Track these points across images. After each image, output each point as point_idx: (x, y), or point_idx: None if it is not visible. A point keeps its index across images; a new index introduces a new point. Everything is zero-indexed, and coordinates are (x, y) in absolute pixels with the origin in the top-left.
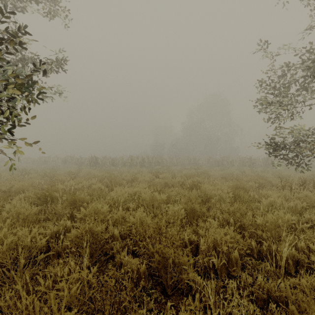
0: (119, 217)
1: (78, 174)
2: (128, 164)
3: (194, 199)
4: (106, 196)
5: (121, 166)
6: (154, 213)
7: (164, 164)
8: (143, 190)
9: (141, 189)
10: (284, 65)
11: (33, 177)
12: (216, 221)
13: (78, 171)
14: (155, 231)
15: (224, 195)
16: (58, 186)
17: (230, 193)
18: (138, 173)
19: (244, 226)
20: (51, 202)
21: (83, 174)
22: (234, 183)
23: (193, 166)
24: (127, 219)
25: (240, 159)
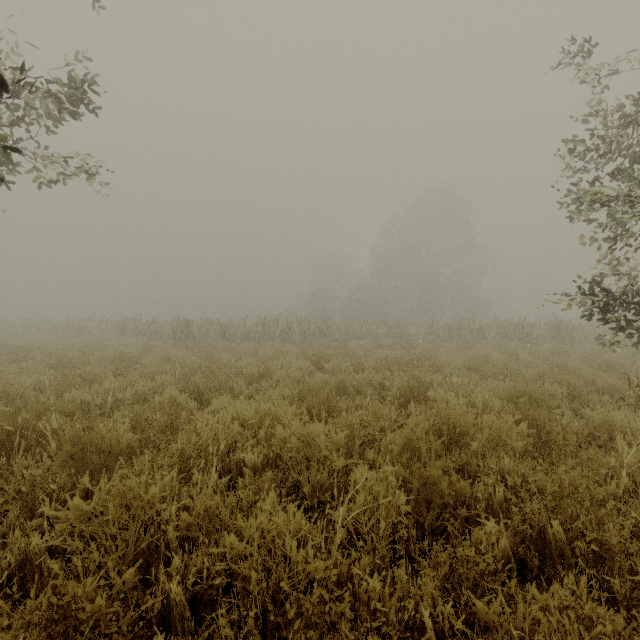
0: (200, 516)
1: (141, 361)
2: (256, 336)
3: (423, 442)
4: (182, 429)
5: (241, 339)
6: (312, 482)
7: (335, 335)
8: (283, 411)
9: (276, 408)
10: (629, 97)
11: (30, 368)
12: (501, 525)
13: (142, 352)
14: (314, 638)
15: (505, 430)
16: (73, 396)
17: (522, 424)
18: (276, 356)
19: (607, 554)
20: (27, 450)
21: (152, 361)
22: (511, 388)
23: (397, 339)
24: (214, 549)
25: (499, 324)
